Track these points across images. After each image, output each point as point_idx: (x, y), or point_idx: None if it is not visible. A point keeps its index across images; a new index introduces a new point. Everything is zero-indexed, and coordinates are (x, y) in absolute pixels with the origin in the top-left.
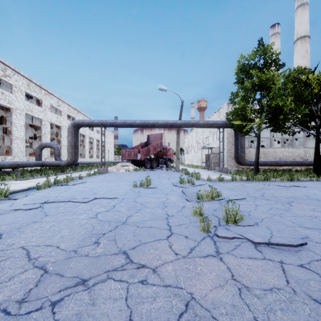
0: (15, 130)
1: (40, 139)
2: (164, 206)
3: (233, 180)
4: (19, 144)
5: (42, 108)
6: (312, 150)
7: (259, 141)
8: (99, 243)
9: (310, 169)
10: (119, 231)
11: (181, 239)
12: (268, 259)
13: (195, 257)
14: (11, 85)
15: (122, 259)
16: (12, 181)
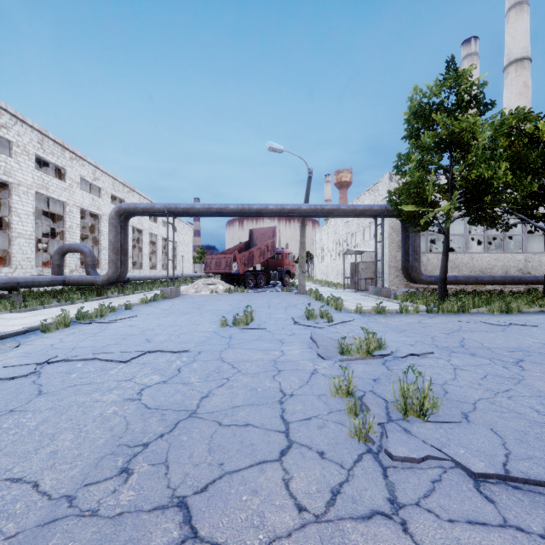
0: (16, 221)
1: (63, 237)
2: (276, 370)
3: (402, 311)
4: (24, 246)
5: (66, 182)
6: (539, 256)
7: (447, 241)
8: (129, 473)
9: (536, 291)
10: (178, 438)
11: (311, 462)
12: (515, 527)
13: (344, 520)
14: (9, 142)
15: (172, 527)
16: (3, 315)
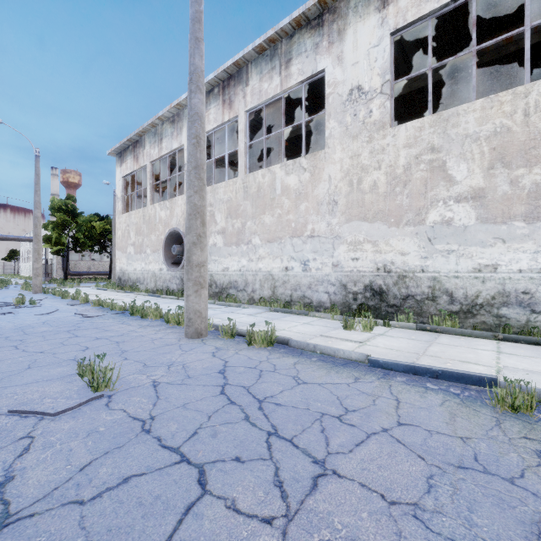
0: None
1: None
2: None
3: None
4: None
5: None
6: None
7: (67, 258)
8: None
9: None
10: None
11: None
12: None
13: None
14: None
15: None
16: None
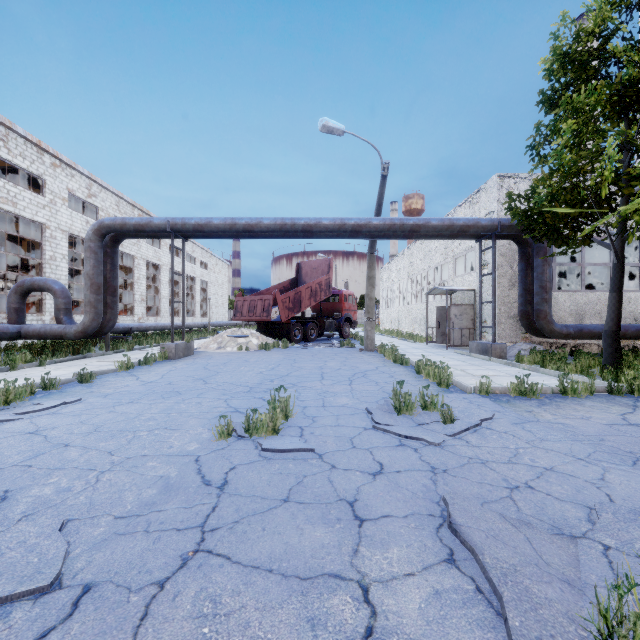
0: None
1: (41, 271)
2: None
3: (565, 392)
4: None
5: (45, 197)
6: None
7: (620, 267)
8: None
9: None
10: None
11: None
12: None
13: None
14: None
15: None
16: None
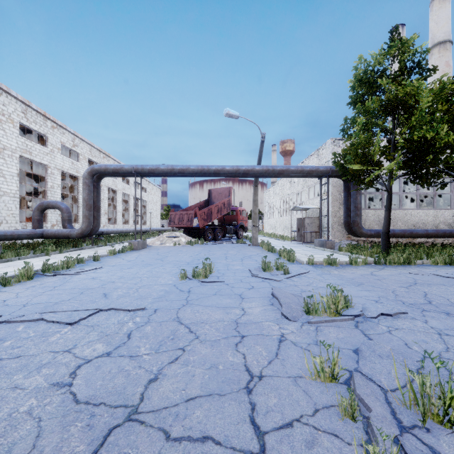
0: (2, 181)
1: (45, 195)
2: (238, 336)
3: (352, 263)
4: (9, 204)
5: (47, 148)
6: None
7: (390, 197)
8: None
9: None
10: None
11: None
12: None
13: None
14: None
15: None
16: None
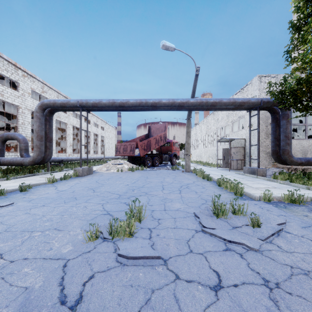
0: None
1: (17, 130)
2: None
3: None
4: None
5: (19, 92)
6: None
7: None
8: None
9: None
10: None
11: None
12: None
13: None
14: None
15: None
16: None
